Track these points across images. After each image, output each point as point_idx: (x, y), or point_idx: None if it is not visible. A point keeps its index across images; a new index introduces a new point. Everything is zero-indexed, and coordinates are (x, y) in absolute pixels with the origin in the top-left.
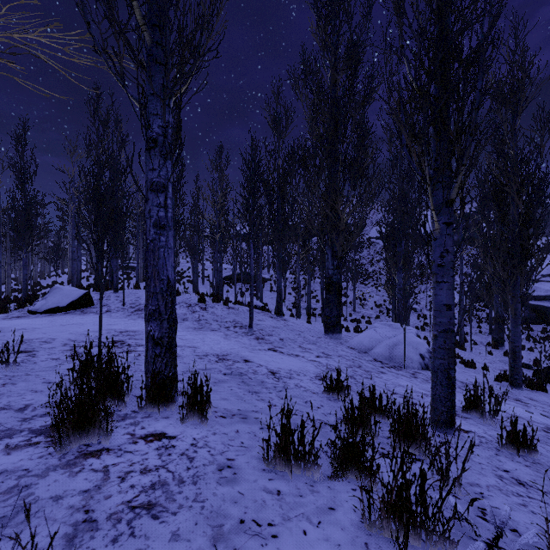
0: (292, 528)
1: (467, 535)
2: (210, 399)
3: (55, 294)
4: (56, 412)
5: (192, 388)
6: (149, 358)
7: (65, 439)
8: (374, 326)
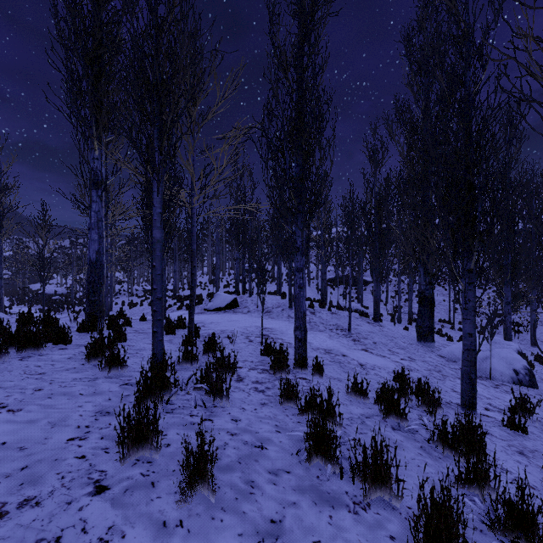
0: (353, 406)
1: (423, 427)
2: (323, 369)
3: (217, 298)
4: (263, 365)
5: (316, 362)
6: (296, 347)
7: (276, 372)
8: None
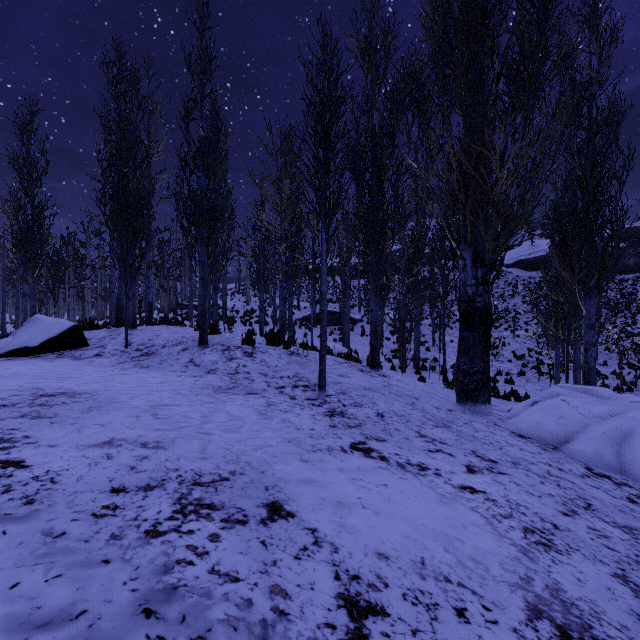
0: None
1: None
2: None
3: (29, 328)
4: None
5: None
6: None
7: None
8: (555, 393)
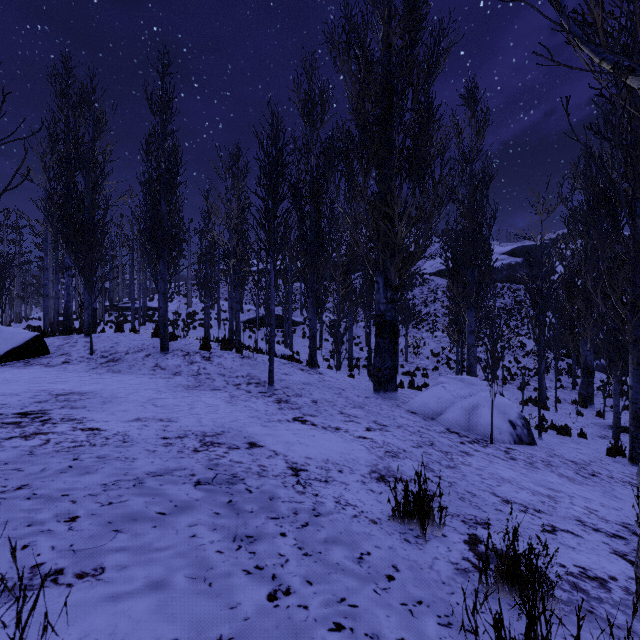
0: None
1: None
2: None
3: None
4: None
5: None
6: None
7: None
8: (441, 382)
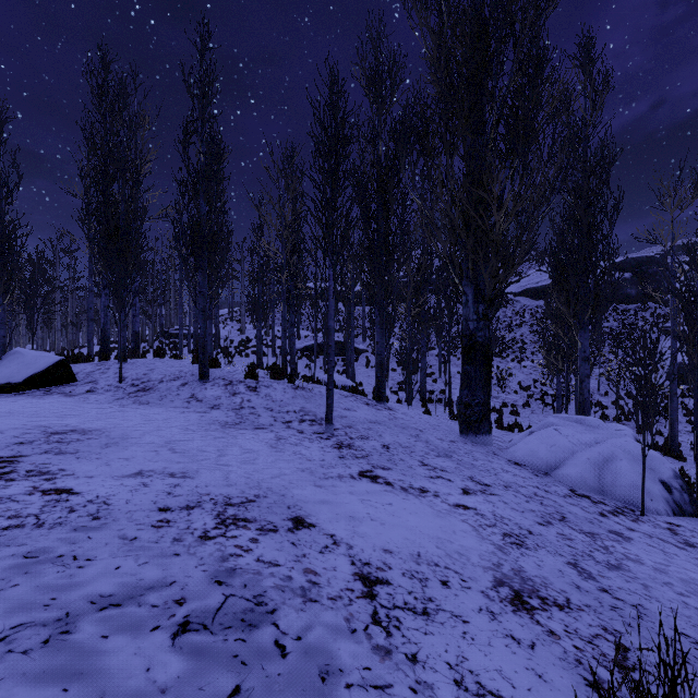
0: None
1: None
2: None
3: (10, 362)
4: None
5: None
6: None
7: None
8: (550, 423)
